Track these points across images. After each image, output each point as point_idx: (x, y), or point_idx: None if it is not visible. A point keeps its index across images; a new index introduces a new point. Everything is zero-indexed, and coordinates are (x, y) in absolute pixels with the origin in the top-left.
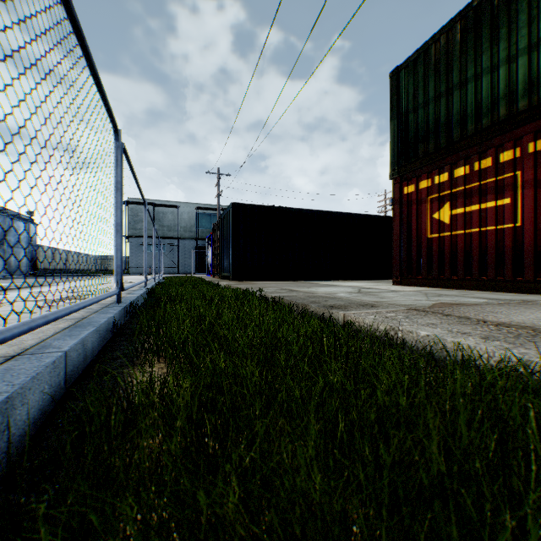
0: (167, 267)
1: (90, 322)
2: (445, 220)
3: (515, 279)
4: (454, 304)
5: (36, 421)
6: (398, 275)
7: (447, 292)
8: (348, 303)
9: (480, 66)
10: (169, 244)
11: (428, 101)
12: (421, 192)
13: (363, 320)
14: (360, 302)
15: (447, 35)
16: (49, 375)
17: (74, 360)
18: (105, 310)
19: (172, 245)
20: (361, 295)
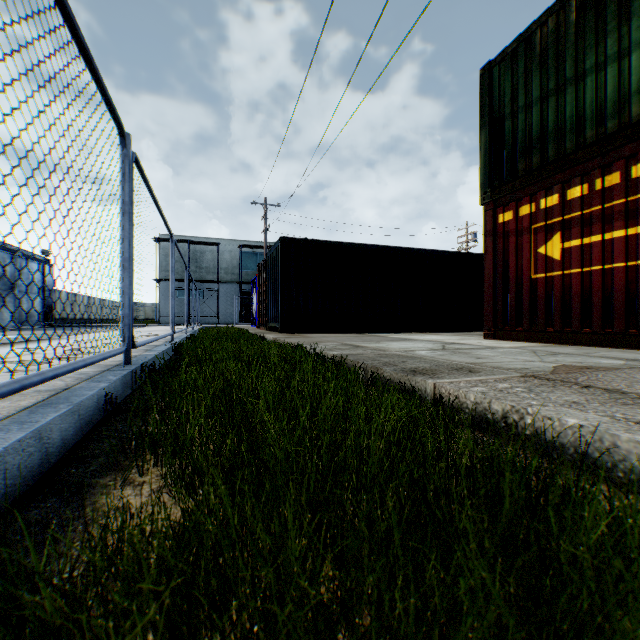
0: (205, 316)
1: (70, 396)
2: (554, 255)
3: None
4: (583, 368)
5: None
6: (491, 327)
7: (560, 348)
8: (435, 365)
9: (604, 53)
10: (207, 289)
11: (531, 103)
12: (521, 220)
13: (464, 395)
14: (451, 364)
15: (557, 15)
16: None
17: (16, 467)
18: (102, 376)
19: (211, 290)
20: (448, 353)
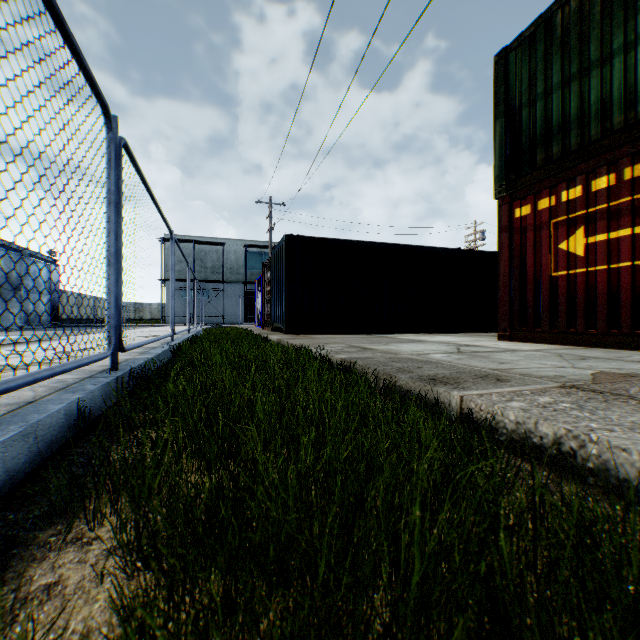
0: (210, 316)
1: (29, 413)
2: (576, 251)
3: None
4: (627, 376)
5: None
6: (506, 328)
7: (587, 352)
8: (455, 371)
9: (633, 31)
10: (213, 289)
11: (550, 89)
12: (540, 214)
13: (501, 412)
14: (473, 370)
15: None
16: None
17: None
18: (80, 385)
19: (217, 290)
20: (466, 357)
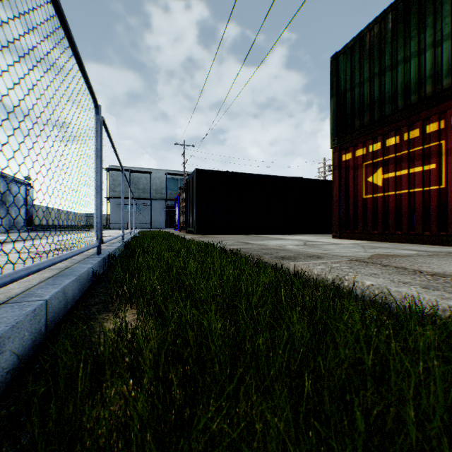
0: (142, 223)
1: (72, 272)
2: (378, 183)
3: (439, 233)
4: (389, 256)
5: (16, 366)
6: (337, 230)
7: (381, 244)
8: (297, 254)
9: (409, 50)
10: (143, 204)
11: (363, 81)
12: (357, 159)
13: (311, 270)
14: (307, 253)
15: (380, 24)
16: (29, 323)
17: (55, 307)
18: (86, 261)
19: (146, 205)
20: (307, 247)
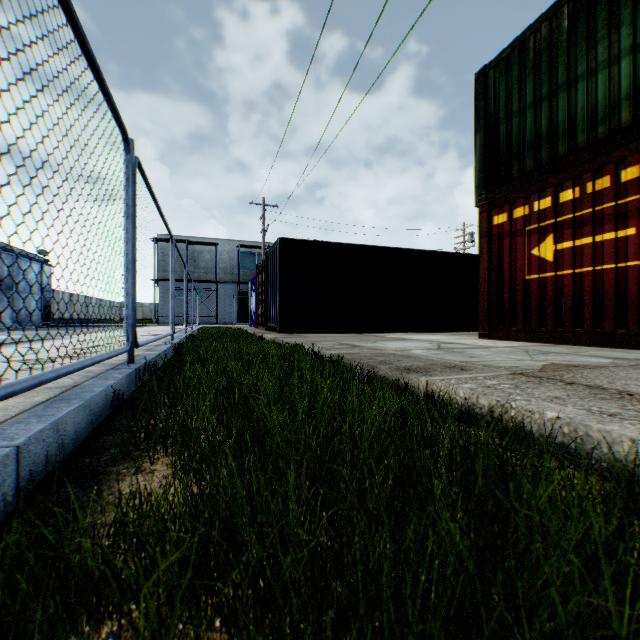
0: (204, 316)
1: (80, 393)
2: (547, 257)
3: None
4: (571, 366)
5: None
6: (486, 327)
7: (552, 348)
8: (429, 363)
9: (594, 59)
10: (206, 289)
11: (524, 108)
12: (515, 222)
13: (454, 391)
14: (444, 362)
15: (550, 22)
16: None
17: (38, 456)
18: (108, 374)
19: (210, 290)
20: (443, 352)
